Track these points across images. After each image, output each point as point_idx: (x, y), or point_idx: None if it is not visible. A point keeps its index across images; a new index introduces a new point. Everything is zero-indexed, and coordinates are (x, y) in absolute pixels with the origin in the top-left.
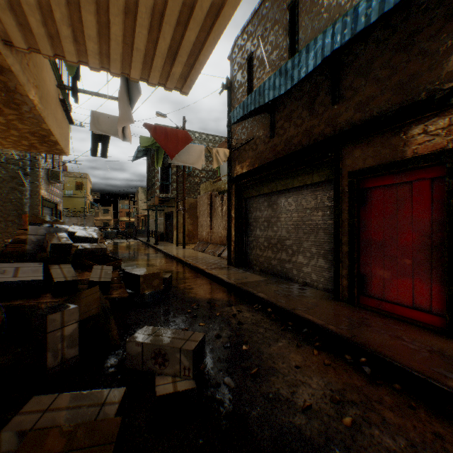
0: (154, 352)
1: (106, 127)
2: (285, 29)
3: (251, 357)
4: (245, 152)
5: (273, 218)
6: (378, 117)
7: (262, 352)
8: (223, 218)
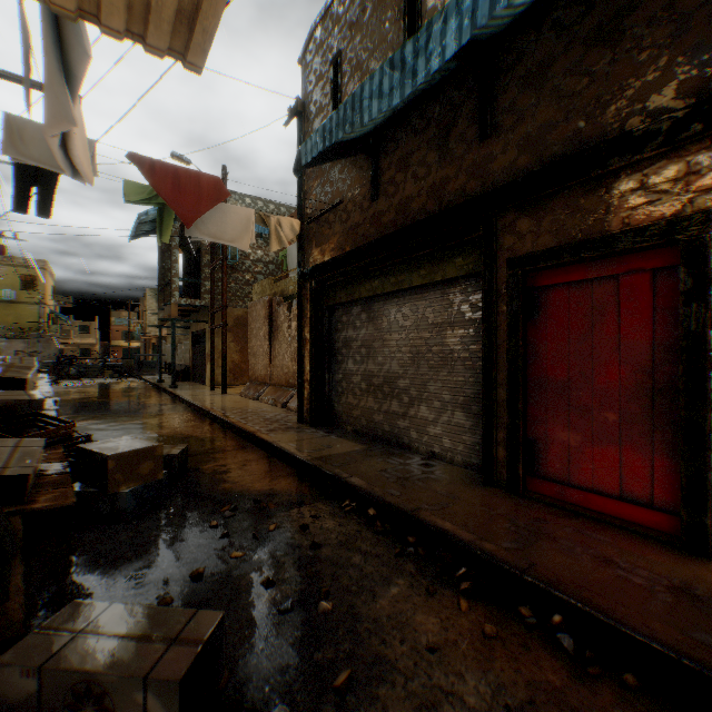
0: (75, 689)
1: (42, 152)
2: (398, 9)
3: (336, 633)
4: (329, 226)
5: (377, 341)
6: (562, 160)
7: (358, 617)
8: (291, 341)
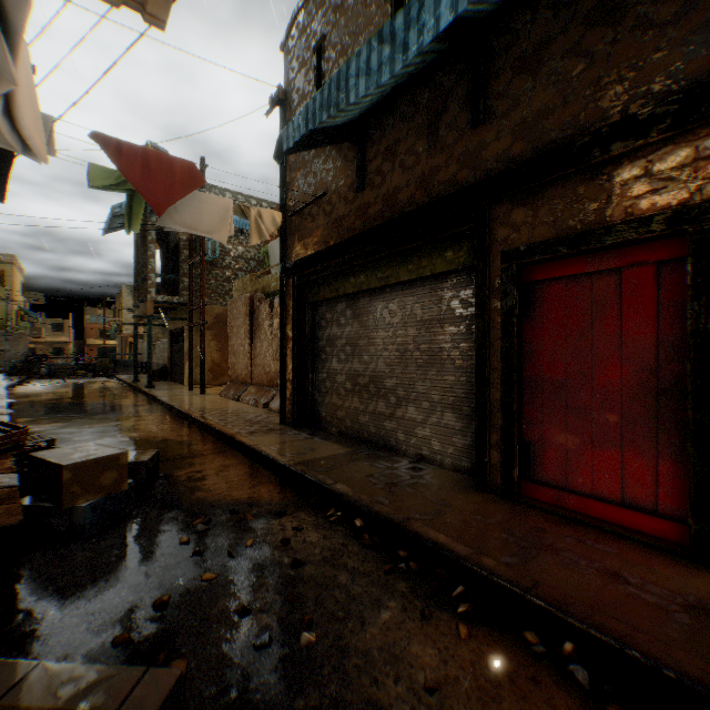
0: None
1: None
2: None
3: (321, 672)
4: (312, 218)
5: (362, 338)
6: (560, 146)
7: (346, 650)
8: (273, 339)
